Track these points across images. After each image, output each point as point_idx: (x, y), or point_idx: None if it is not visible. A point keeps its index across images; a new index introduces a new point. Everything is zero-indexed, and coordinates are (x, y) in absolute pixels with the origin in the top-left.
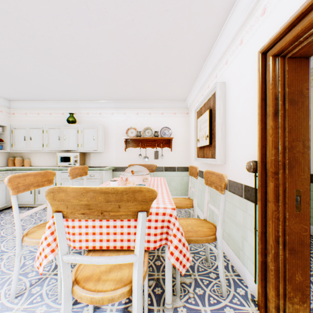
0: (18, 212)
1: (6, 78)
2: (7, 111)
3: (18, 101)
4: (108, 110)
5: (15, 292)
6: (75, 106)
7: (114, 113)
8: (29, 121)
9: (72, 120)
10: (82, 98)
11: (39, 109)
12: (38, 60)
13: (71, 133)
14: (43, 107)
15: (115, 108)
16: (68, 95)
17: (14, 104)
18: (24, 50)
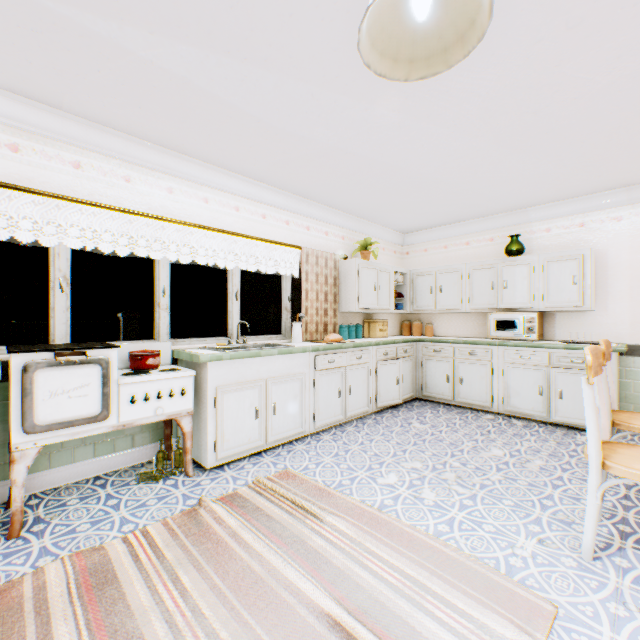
0: (594, 415)
1: (429, 200)
2: (399, 251)
3: (415, 233)
4: (603, 214)
5: (591, 549)
6: (518, 220)
7: (623, 217)
8: (430, 262)
9: (517, 248)
10: (540, 201)
11: (447, 239)
12: (511, 151)
13: (516, 275)
14: (453, 235)
15: (627, 205)
16: (514, 202)
17: (409, 239)
18: (501, 141)
